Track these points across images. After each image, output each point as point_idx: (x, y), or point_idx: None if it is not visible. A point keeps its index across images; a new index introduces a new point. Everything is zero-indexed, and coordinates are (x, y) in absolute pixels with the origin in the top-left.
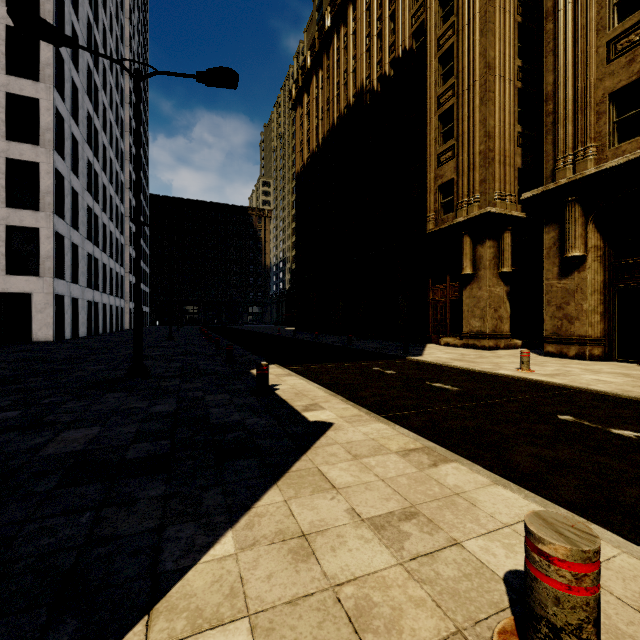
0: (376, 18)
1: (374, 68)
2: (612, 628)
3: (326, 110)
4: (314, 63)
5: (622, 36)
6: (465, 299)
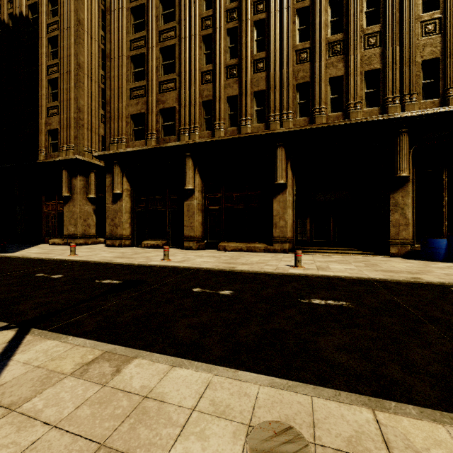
0: None
1: None
2: None
3: None
4: None
5: (135, 89)
6: (65, 212)
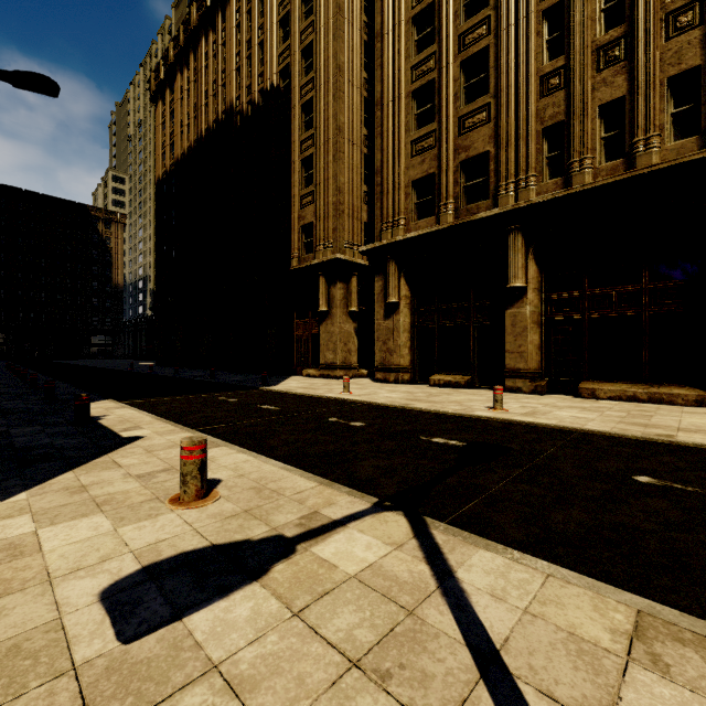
0: (246, 40)
1: (244, 91)
2: (234, 486)
3: (193, 117)
4: (179, 58)
5: (419, 140)
6: (322, 334)
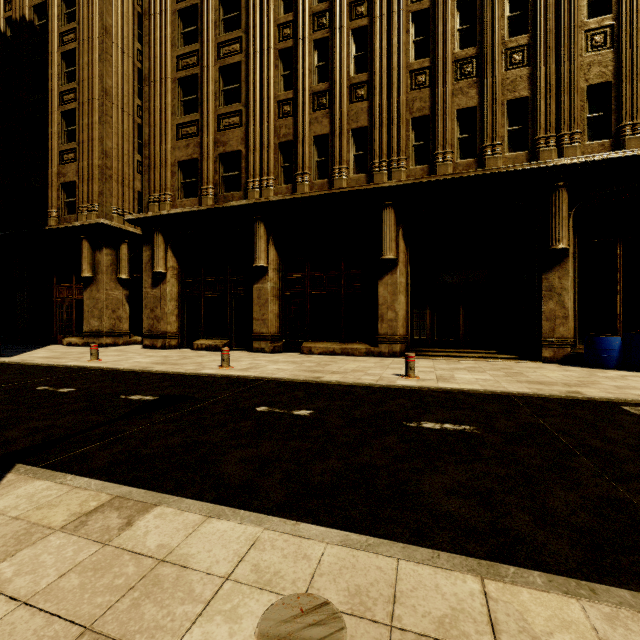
0: None
1: None
2: None
3: None
4: None
5: (184, 126)
6: (86, 300)
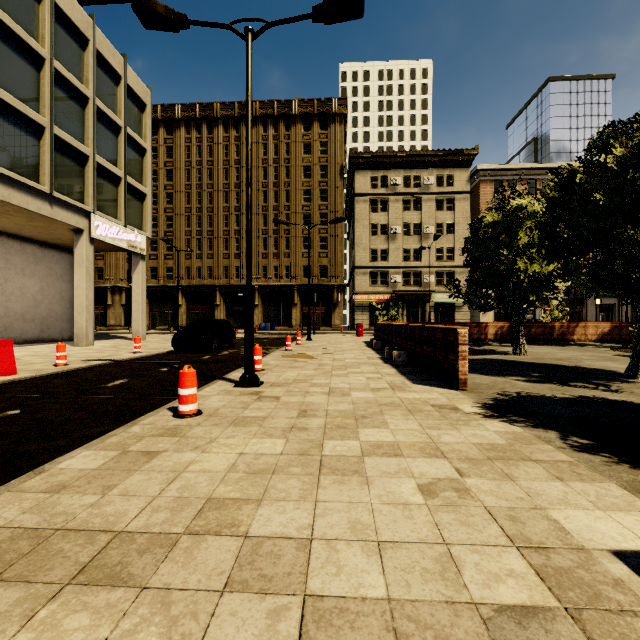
0: None
1: None
2: None
3: None
4: None
5: (152, 255)
6: (109, 313)
